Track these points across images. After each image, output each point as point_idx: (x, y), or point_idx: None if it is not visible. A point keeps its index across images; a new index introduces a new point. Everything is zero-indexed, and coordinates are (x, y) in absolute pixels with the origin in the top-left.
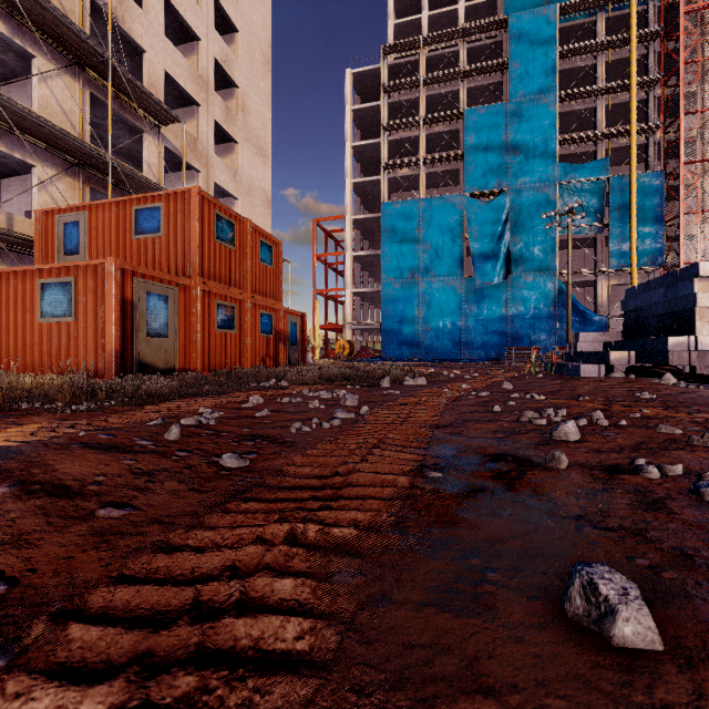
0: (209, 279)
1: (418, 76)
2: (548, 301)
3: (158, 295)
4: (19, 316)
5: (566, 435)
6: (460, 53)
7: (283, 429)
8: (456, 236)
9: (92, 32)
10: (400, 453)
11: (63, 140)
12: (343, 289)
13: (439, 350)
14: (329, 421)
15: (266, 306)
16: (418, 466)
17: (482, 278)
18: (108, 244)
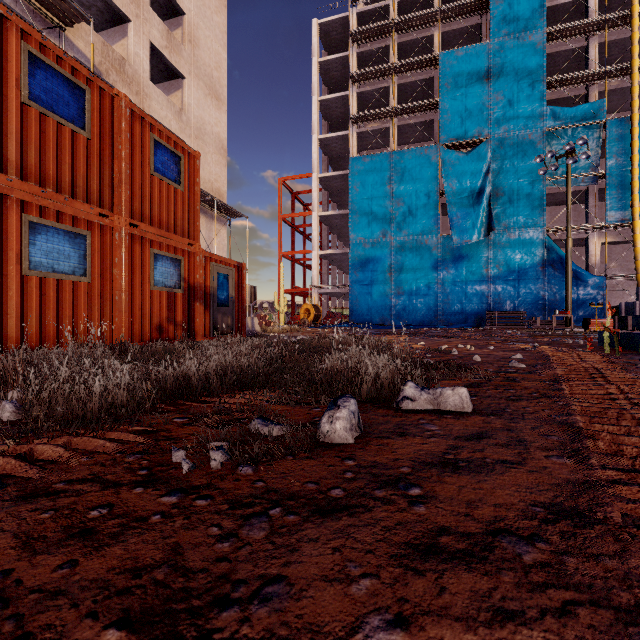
0: (7, 173)
1: (389, 20)
2: (535, 261)
3: None
4: None
5: None
6: None
7: None
8: (431, 191)
9: None
10: None
11: None
12: (310, 251)
13: (412, 315)
14: None
15: (167, 244)
16: None
17: (460, 236)
18: None
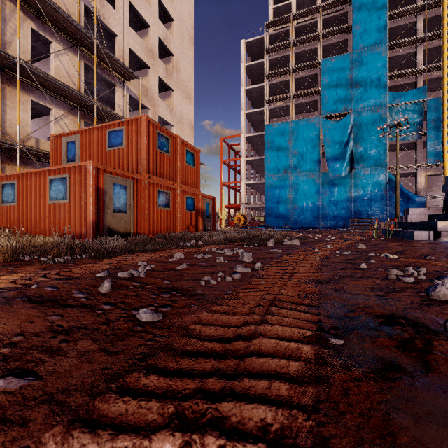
0: (153, 175)
1: (289, 40)
2: (381, 187)
3: (120, 185)
4: (37, 199)
5: (445, 296)
6: (318, 23)
7: (195, 281)
8: (315, 145)
9: (86, 27)
10: (296, 312)
11: (68, 92)
12: (240, 182)
13: (303, 221)
14: (231, 275)
15: (190, 192)
16: (318, 332)
17: (333, 172)
18: (92, 154)
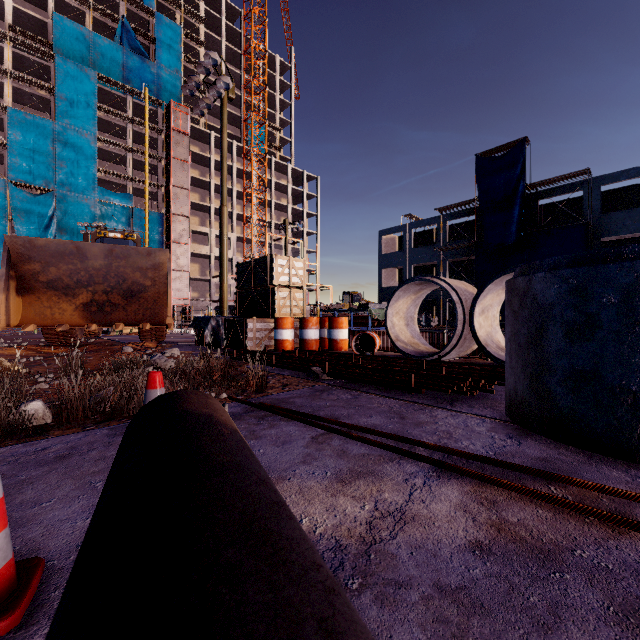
0: None
1: None
2: None
3: None
4: None
5: None
6: (5, 51)
7: None
8: None
9: None
10: None
11: None
12: None
13: None
14: None
15: None
16: None
17: None
18: None
